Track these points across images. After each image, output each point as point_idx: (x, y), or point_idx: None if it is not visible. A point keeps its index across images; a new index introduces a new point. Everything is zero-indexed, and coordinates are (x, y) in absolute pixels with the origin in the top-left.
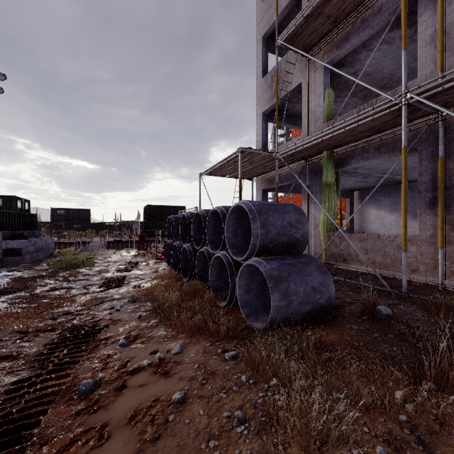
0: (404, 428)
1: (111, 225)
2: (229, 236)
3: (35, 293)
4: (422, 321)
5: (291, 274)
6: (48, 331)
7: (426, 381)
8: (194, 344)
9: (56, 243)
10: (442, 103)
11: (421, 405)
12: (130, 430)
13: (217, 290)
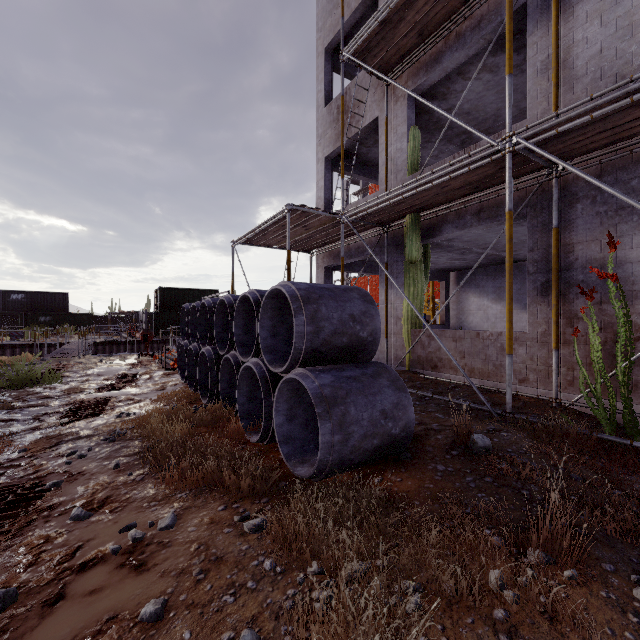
0: (500, 633)
1: (103, 318)
2: (265, 336)
3: None
4: (530, 455)
5: (351, 392)
6: None
7: (533, 550)
8: (197, 509)
9: (6, 346)
10: (556, 153)
11: (525, 591)
12: None
13: (248, 417)
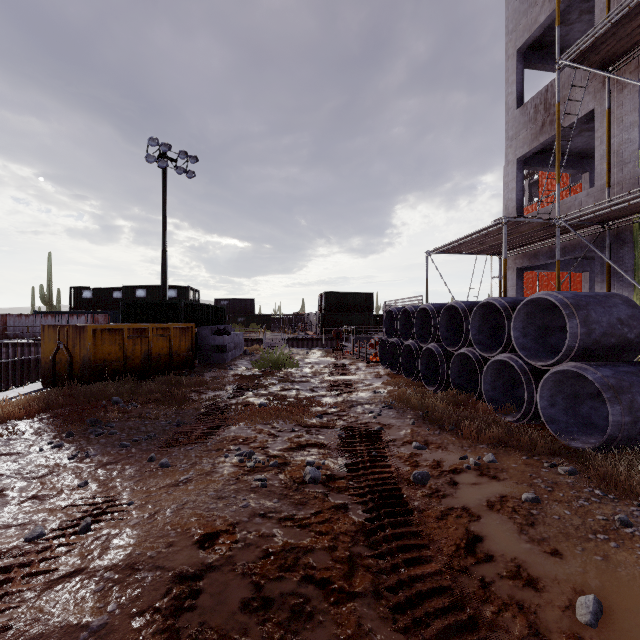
0: None
1: (277, 319)
2: (517, 335)
3: (272, 392)
4: None
5: (633, 384)
6: (324, 428)
7: None
8: (504, 455)
9: None
10: None
11: None
12: (497, 515)
13: (493, 402)
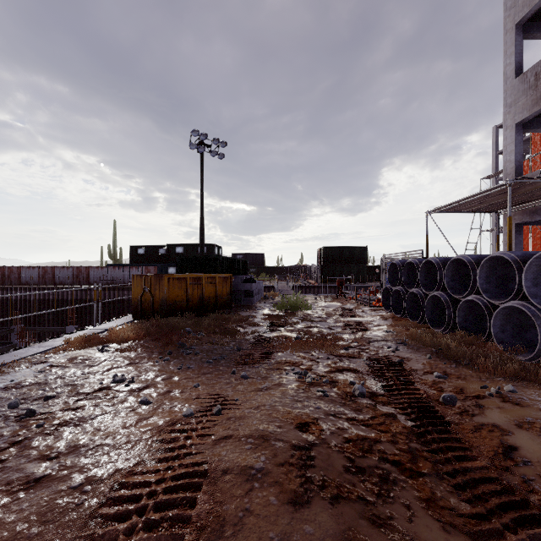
0: None
1: (282, 269)
2: (528, 285)
3: (298, 328)
4: None
5: None
6: (352, 358)
7: None
8: (523, 387)
9: None
10: None
11: None
12: (527, 432)
13: (503, 343)
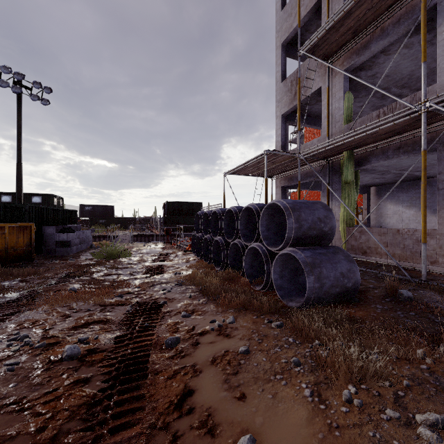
0: (424, 373)
1: (132, 221)
2: (263, 230)
3: (94, 277)
4: (440, 303)
5: (322, 261)
6: (120, 305)
7: (443, 344)
8: (242, 316)
9: None
10: None
11: (438, 358)
12: (215, 368)
13: (251, 277)
